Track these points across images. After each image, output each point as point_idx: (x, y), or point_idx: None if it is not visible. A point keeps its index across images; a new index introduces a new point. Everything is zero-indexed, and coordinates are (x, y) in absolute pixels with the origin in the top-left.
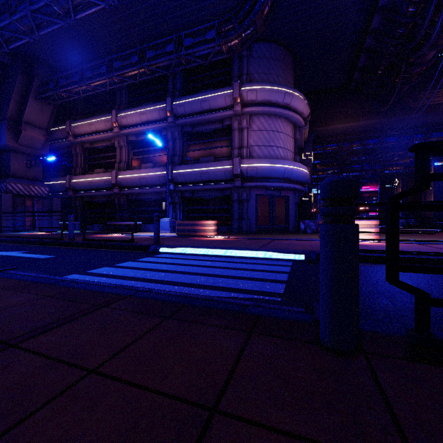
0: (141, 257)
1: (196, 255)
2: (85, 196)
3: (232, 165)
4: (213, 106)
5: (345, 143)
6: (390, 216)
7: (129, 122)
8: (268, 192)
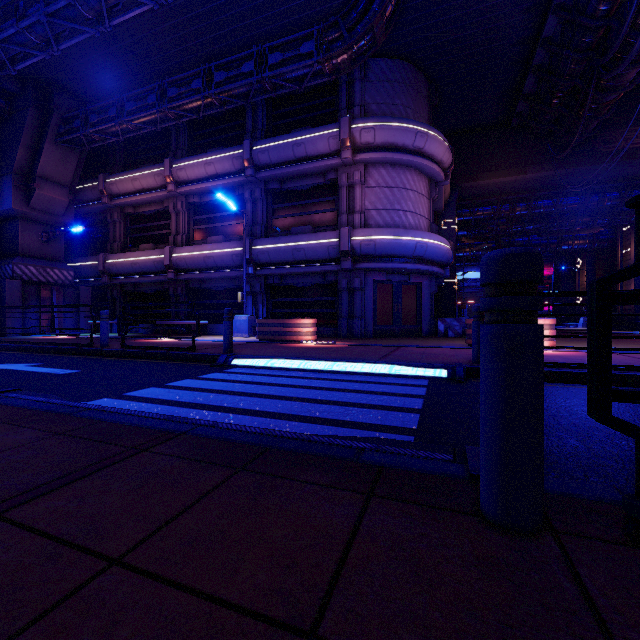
0: (205, 372)
1: (287, 370)
2: (126, 284)
3: (339, 238)
4: (311, 152)
5: (503, 206)
6: (596, 311)
7: (190, 176)
8: (392, 277)
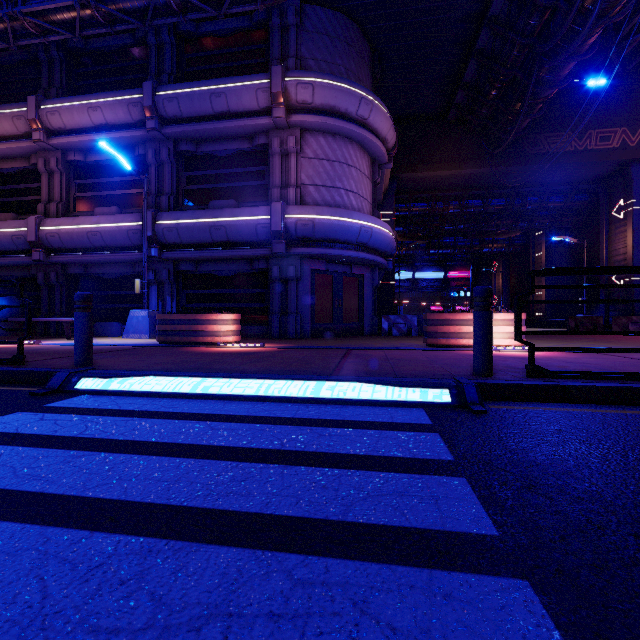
0: None
1: (175, 397)
2: None
3: (270, 215)
4: (234, 106)
5: (437, 203)
6: None
7: (67, 124)
8: (332, 266)
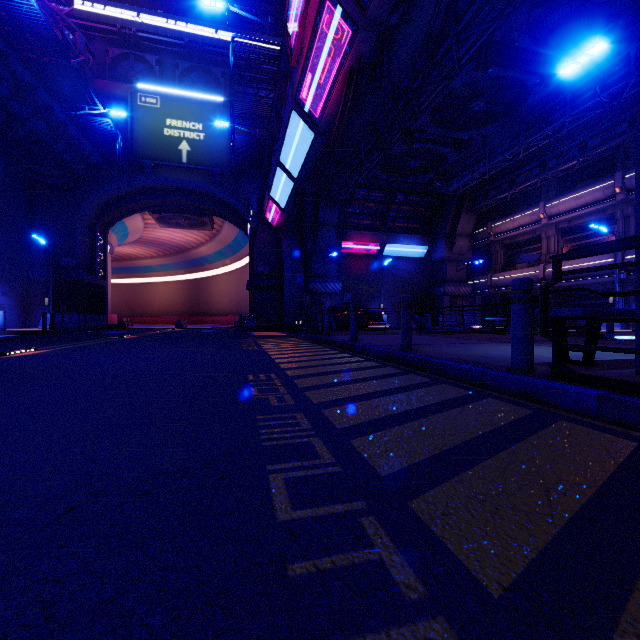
0: None
1: None
2: (505, 293)
3: None
4: None
5: None
6: None
7: (560, 210)
8: None
